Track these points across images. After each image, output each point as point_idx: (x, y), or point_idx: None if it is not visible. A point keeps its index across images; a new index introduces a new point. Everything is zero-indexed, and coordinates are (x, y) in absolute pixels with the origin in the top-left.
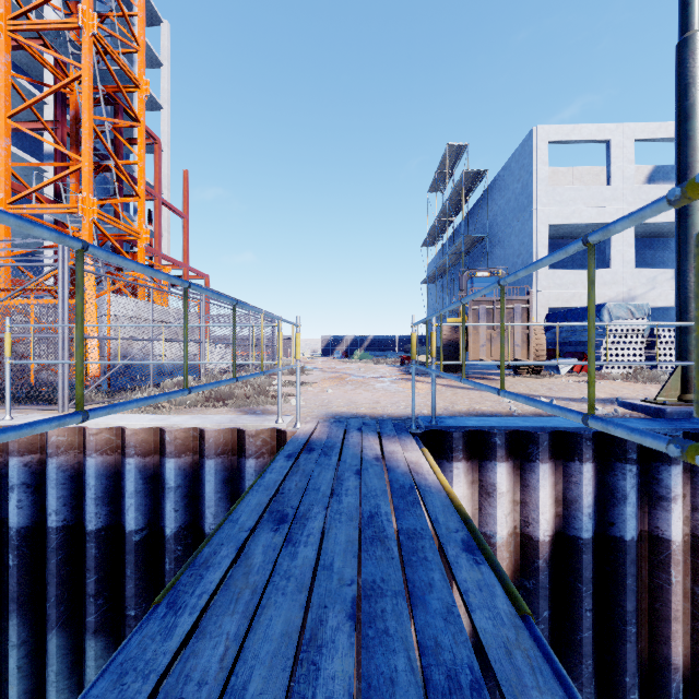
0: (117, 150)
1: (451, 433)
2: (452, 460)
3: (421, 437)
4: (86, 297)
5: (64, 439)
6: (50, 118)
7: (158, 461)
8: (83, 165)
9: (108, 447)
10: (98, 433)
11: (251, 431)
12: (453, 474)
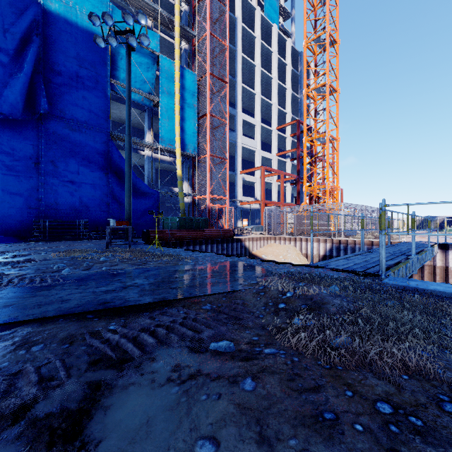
0: (311, 148)
1: (448, 244)
2: (448, 250)
3: (438, 244)
4: (329, 211)
5: (351, 242)
6: (288, 142)
7: (370, 247)
8: (327, 174)
9: (360, 243)
10: (358, 241)
11: (393, 241)
12: (448, 253)
